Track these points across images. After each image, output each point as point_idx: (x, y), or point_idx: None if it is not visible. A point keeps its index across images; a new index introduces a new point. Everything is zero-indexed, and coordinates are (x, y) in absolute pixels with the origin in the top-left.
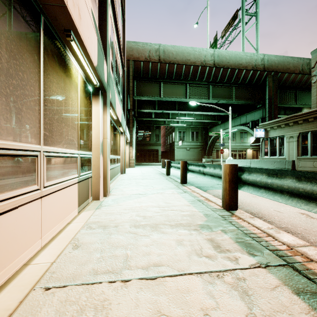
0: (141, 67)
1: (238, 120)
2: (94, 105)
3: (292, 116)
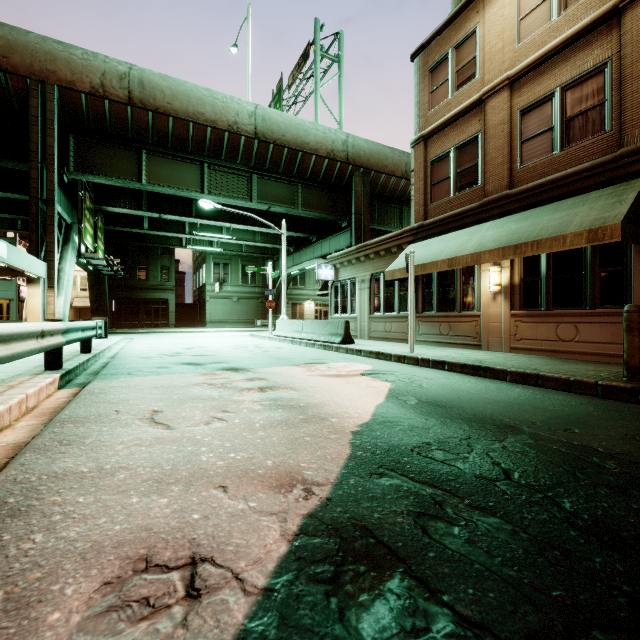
0: (84, 105)
1: (319, 248)
2: None
3: (364, 245)
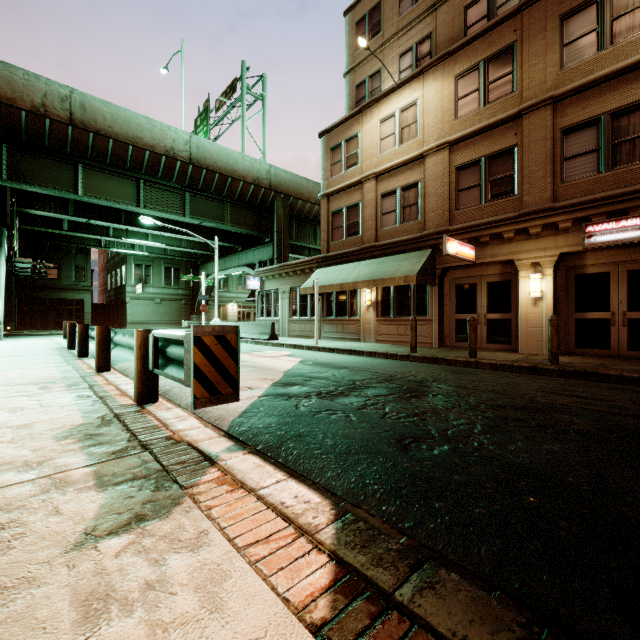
0: (23, 121)
1: (244, 257)
2: None
3: (285, 264)
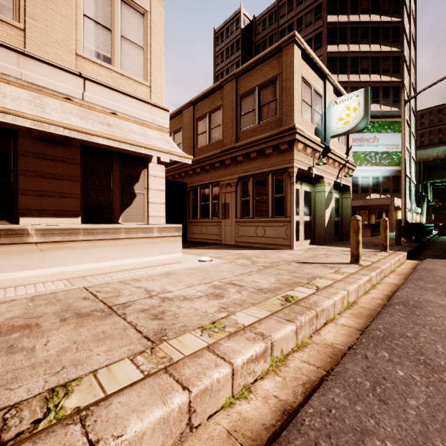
0: (430, 163)
1: None
2: (408, 213)
3: None
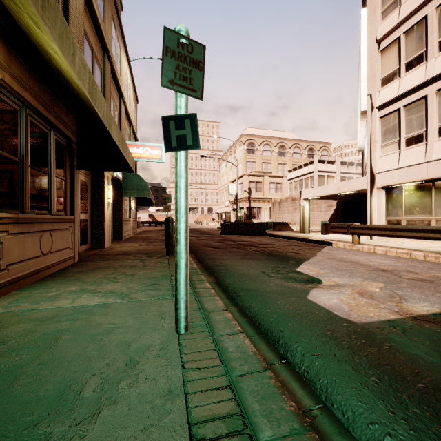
0: None
1: None
2: None
3: None
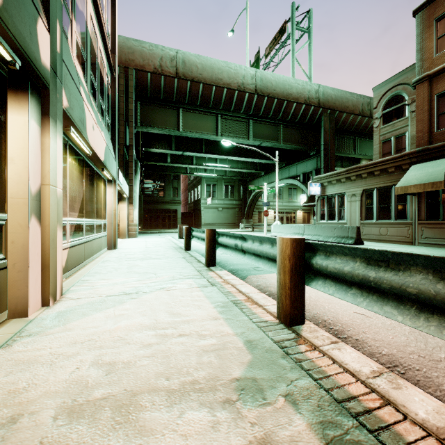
0: (149, 81)
1: (287, 171)
2: (14, 110)
3: (355, 167)
